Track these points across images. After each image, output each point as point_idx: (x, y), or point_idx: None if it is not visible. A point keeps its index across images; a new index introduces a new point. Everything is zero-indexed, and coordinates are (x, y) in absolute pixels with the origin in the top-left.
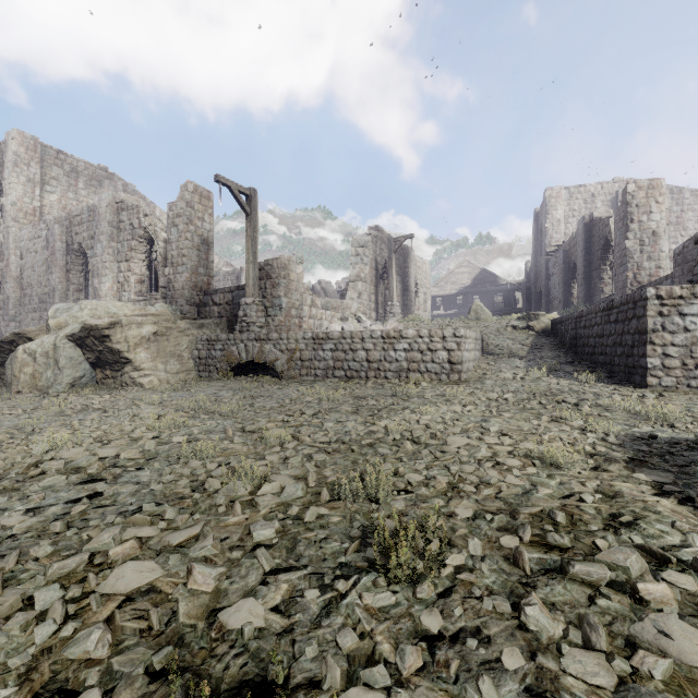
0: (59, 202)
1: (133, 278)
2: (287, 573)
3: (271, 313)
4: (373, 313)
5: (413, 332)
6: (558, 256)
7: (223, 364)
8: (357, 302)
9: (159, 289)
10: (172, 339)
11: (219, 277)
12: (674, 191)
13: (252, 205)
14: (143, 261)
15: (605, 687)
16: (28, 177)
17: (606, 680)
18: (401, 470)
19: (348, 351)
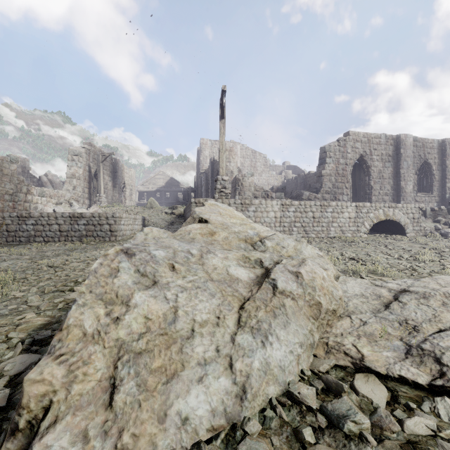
0: None
1: None
2: None
3: None
4: (87, 200)
5: (90, 214)
6: (204, 176)
7: None
8: (72, 192)
9: None
10: None
11: None
12: (253, 152)
13: None
14: None
15: (36, 305)
16: None
17: (37, 304)
18: (28, 276)
19: (46, 225)
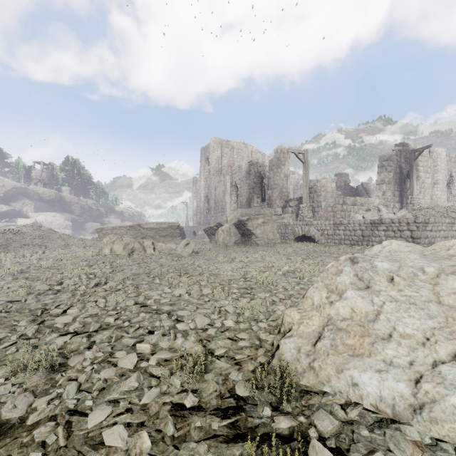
0: (227, 163)
1: (255, 196)
2: (281, 276)
3: (316, 210)
4: (397, 204)
5: (389, 220)
6: None
7: (291, 236)
8: (381, 198)
9: (265, 200)
10: (270, 225)
11: (297, 187)
12: None
13: (305, 158)
14: (259, 187)
15: None
16: (217, 155)
17: None
18: None
19: (351, 231)
